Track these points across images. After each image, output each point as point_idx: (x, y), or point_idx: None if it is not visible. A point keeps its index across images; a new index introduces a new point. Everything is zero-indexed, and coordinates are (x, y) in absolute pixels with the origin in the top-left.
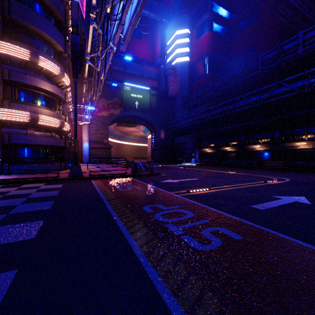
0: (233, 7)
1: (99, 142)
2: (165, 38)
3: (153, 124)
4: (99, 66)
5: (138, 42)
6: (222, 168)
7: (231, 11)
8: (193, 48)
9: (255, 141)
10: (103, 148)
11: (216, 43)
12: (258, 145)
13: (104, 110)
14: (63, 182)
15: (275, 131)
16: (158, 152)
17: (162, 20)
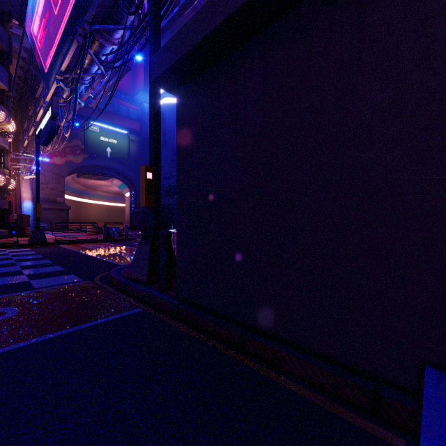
0: None
1: (49, 201)
2: None
3: (133, 179)
4: (64, 122)
5: None
6: None
7: None
8: None
9: None
10: (56, 209)
11: None
12: None
13: (58, 156)
14: (27, 247)
15: None
16: (140, 216)
17: None
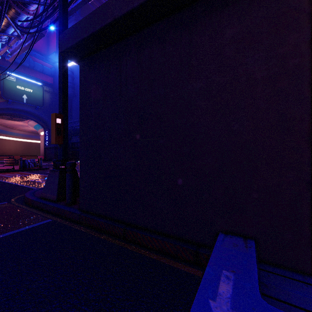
0: None
1: None
2: None
3: (47, 121)
4: None
5: None
6: None
7: None
8: None
9: None
10: None
11: None
12: None
13: None
14: None
15: None
16: (53, 150)
17: None
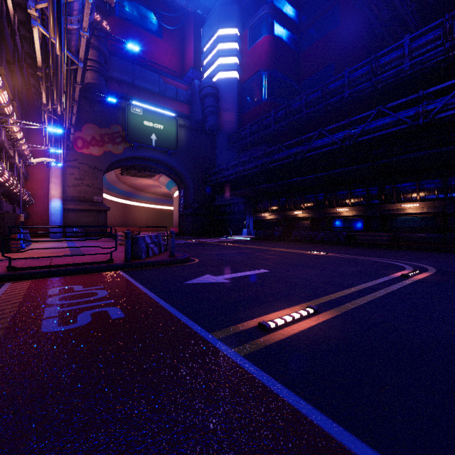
0: (302, 5)
1: (85, 201)
2: (201, 40)
3: (182, 173)
4: (51, 21)
5: (157, 41)
6: (293, 243)
7: (299, 10)
8: (244, 59)
9: (341, 202)
10: (92, 211)
11: (278, 53)
12: (346, 208)
13: (94, 145)
14: None
15: (371, 186)
16: (190, 218)
17: (196, 12)
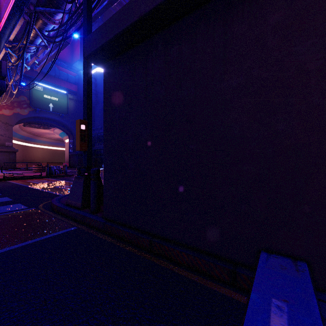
0: None
1: None
2: None
3: (71, 128)
4: (12, 81)
5: None
6: None
7: None
8: None
9: None
10: (5, 152)
11: None
12: None
13: (6, 108)
14: None
15: None
16: (77, 157)
17: None
